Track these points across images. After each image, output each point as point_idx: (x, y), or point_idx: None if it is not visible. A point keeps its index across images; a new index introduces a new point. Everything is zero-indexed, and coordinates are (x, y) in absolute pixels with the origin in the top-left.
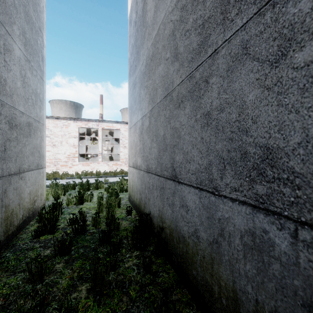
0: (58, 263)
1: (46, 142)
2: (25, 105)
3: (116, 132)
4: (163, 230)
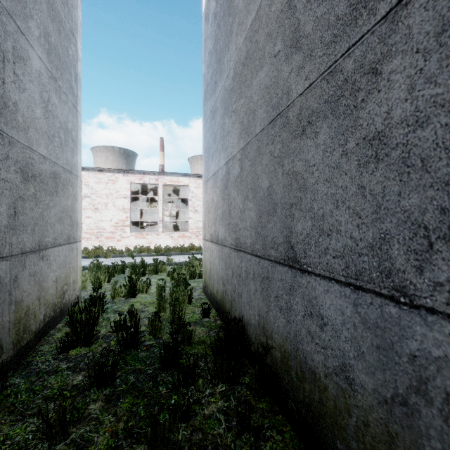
0: (94, 402)
1: (85, 205)
2: (48, 146)
3: (183, 190)
4: (268, 352)
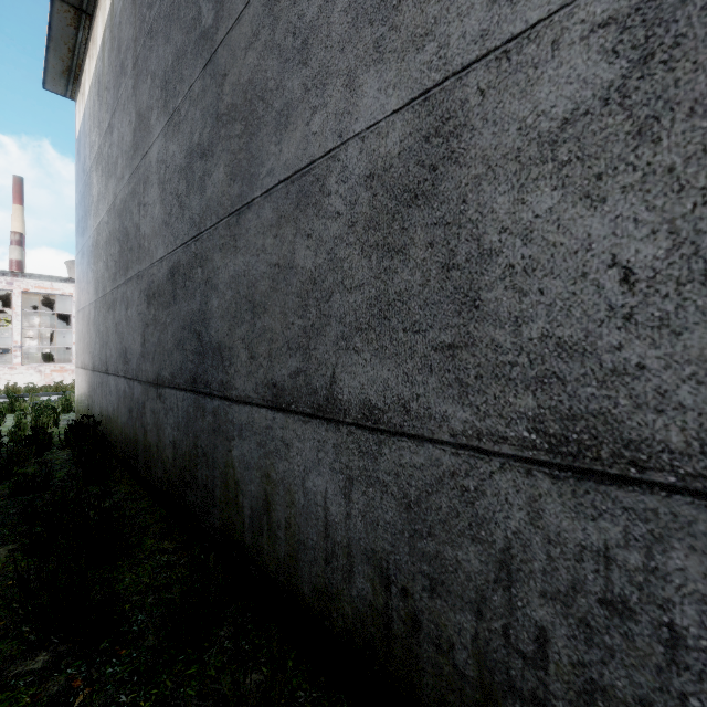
0: None
1: None
2: None
3: (64, 299)
4: (100, 422)
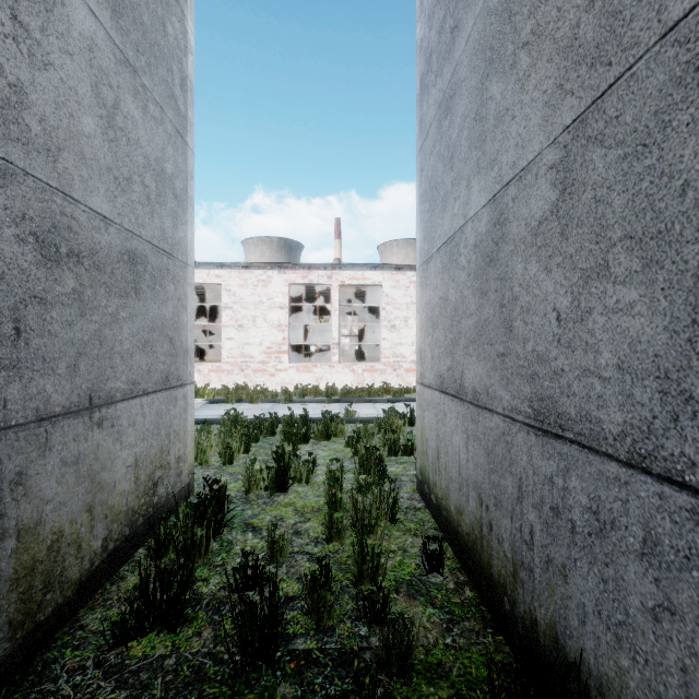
0: None
1: (225, 320)
2: (115, 198)
3: (371, 294)
4: None
